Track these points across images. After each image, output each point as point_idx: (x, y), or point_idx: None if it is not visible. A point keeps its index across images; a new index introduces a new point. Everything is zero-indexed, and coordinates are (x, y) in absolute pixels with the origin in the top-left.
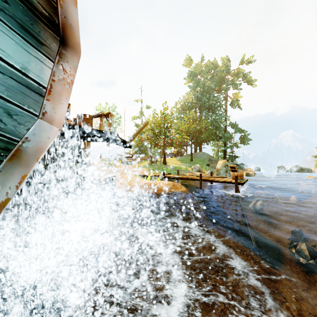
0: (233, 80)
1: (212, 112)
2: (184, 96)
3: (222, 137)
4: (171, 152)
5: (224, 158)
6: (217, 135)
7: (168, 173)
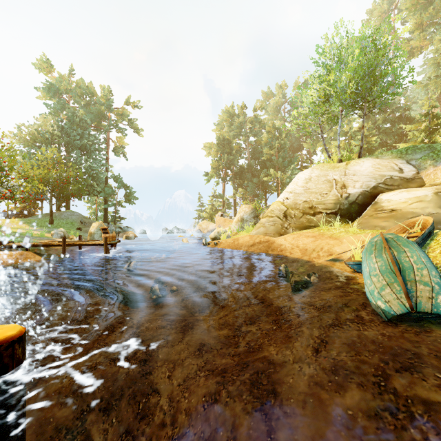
0: (117, 121)
1: (87, 155)
2: (36, 118)
3: (102, 192)
4: (7, 210)
5: (105, 220)
6: (95, 189)
7: (8, 241)
